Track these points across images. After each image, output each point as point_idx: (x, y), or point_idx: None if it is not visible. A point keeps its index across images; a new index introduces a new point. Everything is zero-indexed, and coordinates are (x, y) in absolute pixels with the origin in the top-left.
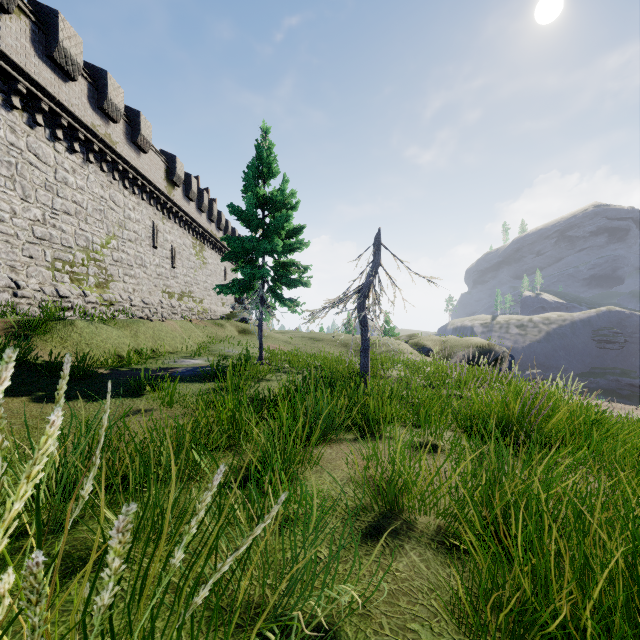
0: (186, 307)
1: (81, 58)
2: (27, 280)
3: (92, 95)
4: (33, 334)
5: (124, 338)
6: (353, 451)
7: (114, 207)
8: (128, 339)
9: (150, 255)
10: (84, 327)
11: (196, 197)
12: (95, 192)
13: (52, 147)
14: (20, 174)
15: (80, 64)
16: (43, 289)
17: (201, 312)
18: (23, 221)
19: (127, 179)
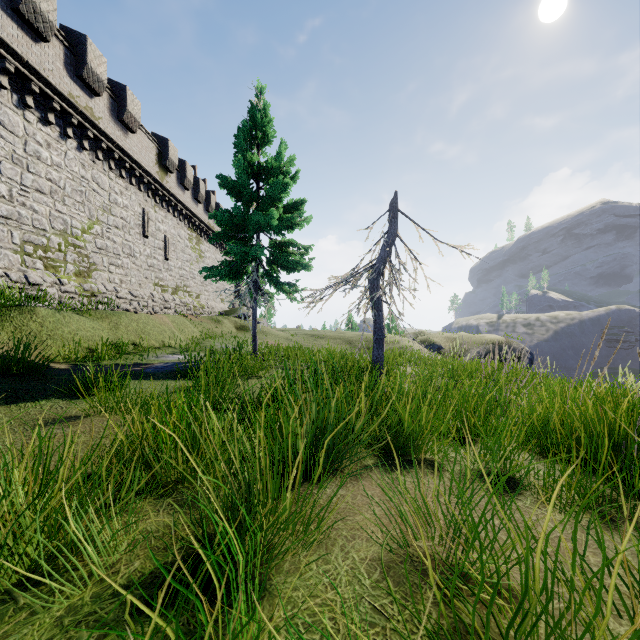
0: (181, 302)
1: (54, 16)
2: None
3: (70, 62)
4: None
5: (100, 330)
6: (381, 492)
7: (98, 189)
8: (105, 331)
9: (140, 244)
10: (47, 316)
11: (192, 186)
12: (75, 171)
13: (21, 115)
14: None
15: (53, 22)
16: (8, 274)
17: (197, 308)
18: None
19: (113, 160)
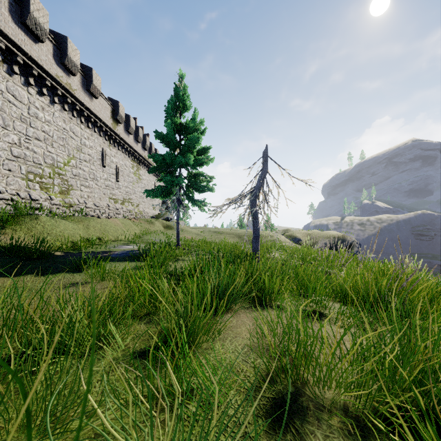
0: (126, 209)
1: (47, 26)
2: (6, 187)
3: (56, 54)
4: (6, 225)
5: (78, 230)
6: (251, 319)
7: (73, 136)
8: (81, 230)
9: (100, 172)
10: (46, 221)
11: (134, 132)
12: (59, 125)
13: (26, 90)
14: (1, 109)
15: (46, 30)
16: (18, 194)
17: (137, 213)
18: (3, 143)
19: (83, 116)
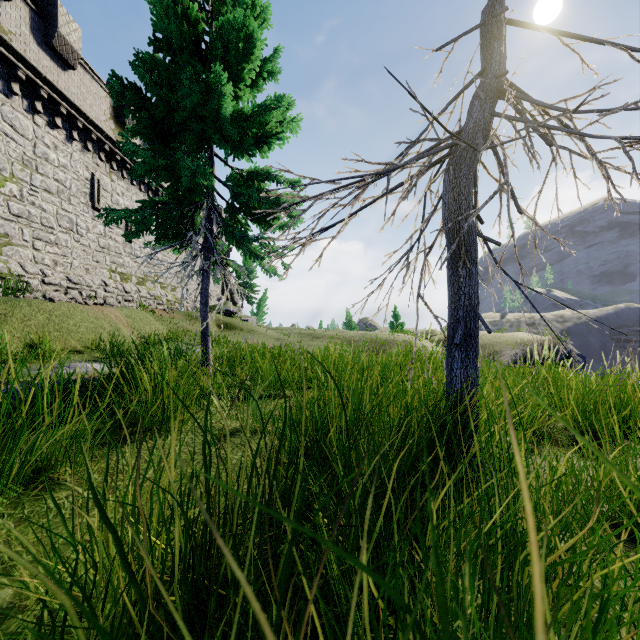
0: (149, 294)
1: None
2: None
3: None
4: None
5: None
6: None
7: (13, 134)
8: None
9: (87, 218)
10: None
11: None
12: None
13: None
14: None
15: None
16: None
17: (172, 302)
18: None
19: (39, 99)
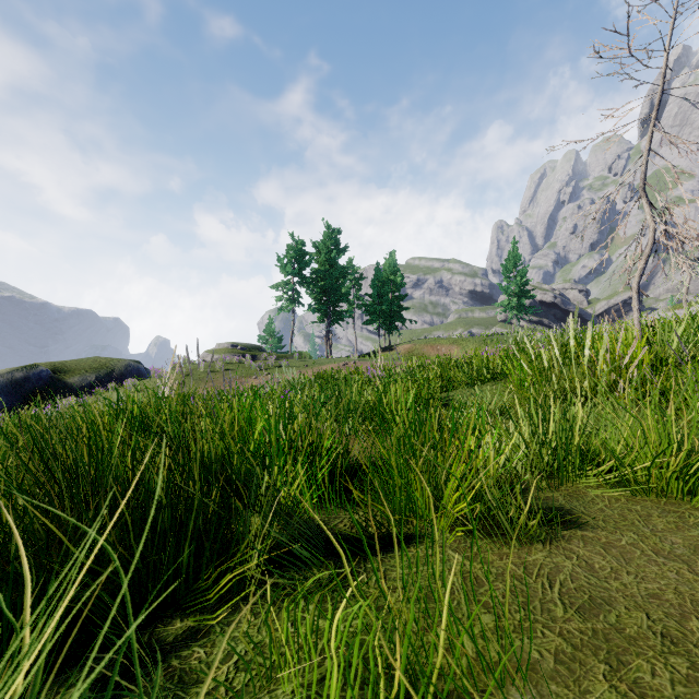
0: None
1: None
2: None
3: None
4: None
5: None
6: None
7: None
8: None
9: None
10: None
11: None
12: None
13: None
14: None
15: None
16: None
17: None
18: None
19: None
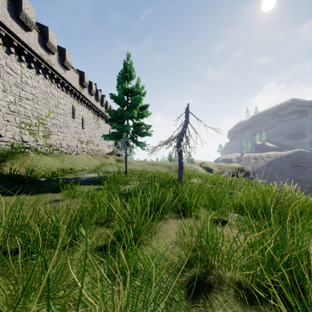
0: (90, 148)
1: (34, 19)
2: (6, 133)
3: (40, 39)
4: (6, 160)
5: (56, 163)
6: (177, 224)
7: (52, 97)
8: (58, 163)
9: (71, 122)
10: (34, 156)
11: (95, 93)
12: (42, 89)
13: (19, 65)
14: (2, 78)
15: (34, 22)
16: (14, 137)
17: (97, 151)
18: (3, 102)
19: (59, 83)
